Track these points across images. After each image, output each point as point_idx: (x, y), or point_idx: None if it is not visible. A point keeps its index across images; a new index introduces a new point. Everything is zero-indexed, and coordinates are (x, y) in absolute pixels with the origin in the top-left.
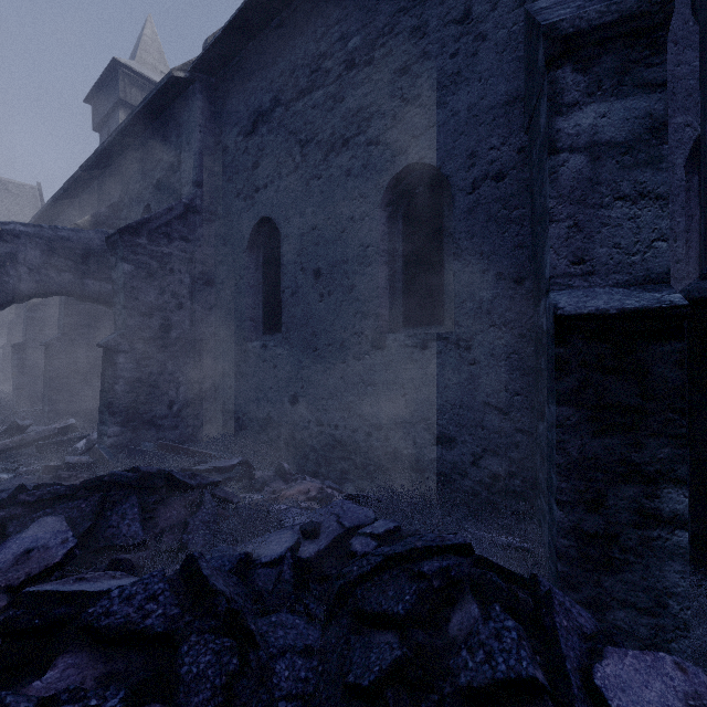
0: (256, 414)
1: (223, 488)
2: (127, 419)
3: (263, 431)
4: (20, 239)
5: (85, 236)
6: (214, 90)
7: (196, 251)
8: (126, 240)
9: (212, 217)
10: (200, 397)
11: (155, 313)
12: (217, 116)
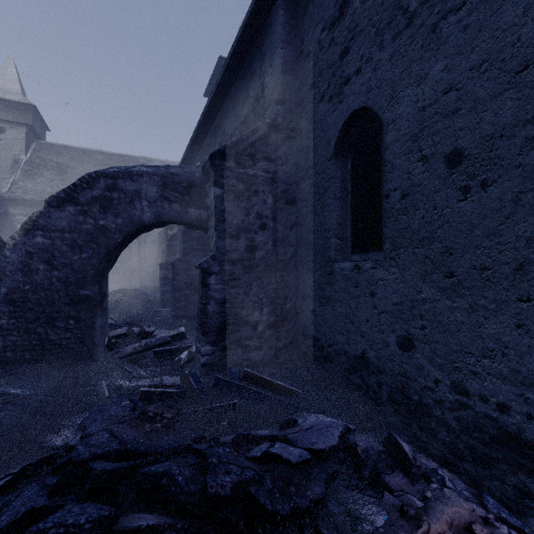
0: (345, 349)
1: (329, 507)
2: (217, 338)
3: (355, 371)
4: (143, 177)
5: (189, 171)
6: (295, 2)
7: (277, 170)
8: (216, 164)
9: (293, 133)
10: (282, 318)
11: (241, 234)
12: (297, 28)
